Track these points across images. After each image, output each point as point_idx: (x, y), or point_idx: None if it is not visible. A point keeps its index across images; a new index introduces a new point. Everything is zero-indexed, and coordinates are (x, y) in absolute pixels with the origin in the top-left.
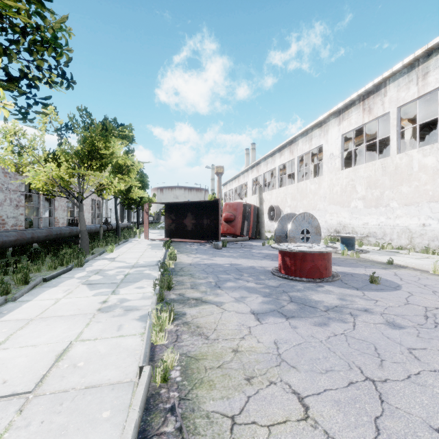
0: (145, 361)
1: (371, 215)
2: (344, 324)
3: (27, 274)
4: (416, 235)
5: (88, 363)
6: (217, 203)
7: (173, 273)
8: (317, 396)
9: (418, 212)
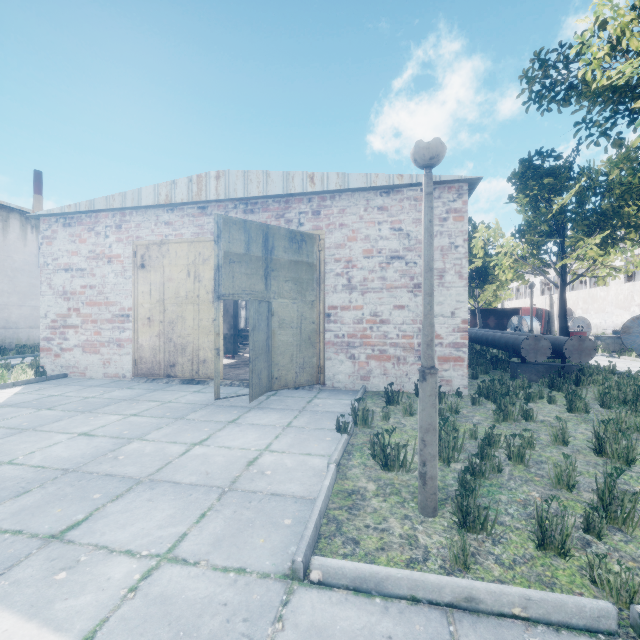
0: None
1: None
2: None
3: None
4: None
5: None
6: (516, 309)
7: None
8: None
9: None
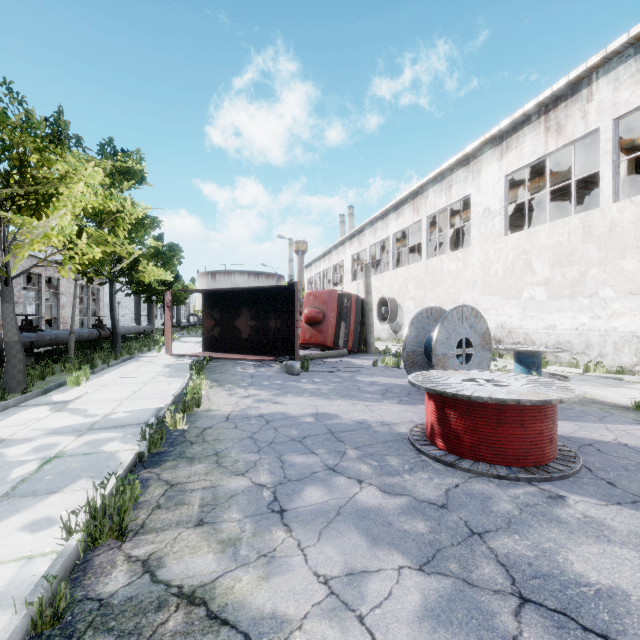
0: None
1: (561, 311)
2: None
3: None
4: None
5: None
6: (294, 291)
7: (176, 450)
8: None
9: None
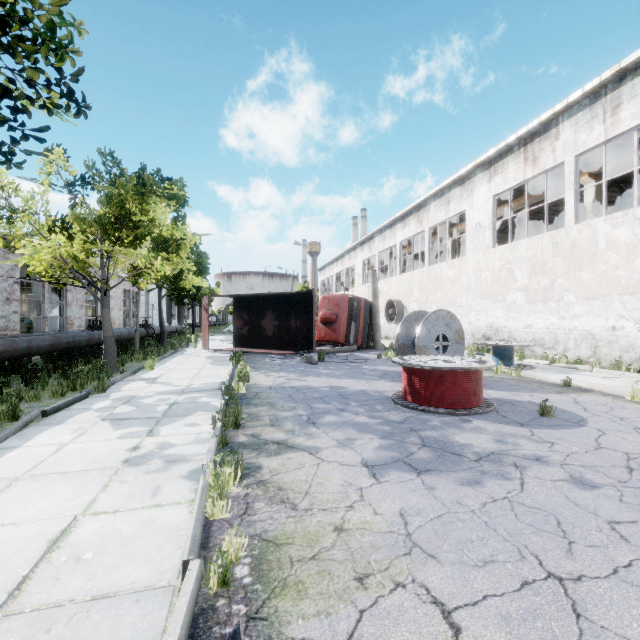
0: (193, 552)
1: (536, 313)
2: (507, 482)
3: (17, 405)
4: (603, 343)
5: (101, 554)
6: (311, 296)
7: (244, 401)
8: (472, 607)
9: (606, 310)
